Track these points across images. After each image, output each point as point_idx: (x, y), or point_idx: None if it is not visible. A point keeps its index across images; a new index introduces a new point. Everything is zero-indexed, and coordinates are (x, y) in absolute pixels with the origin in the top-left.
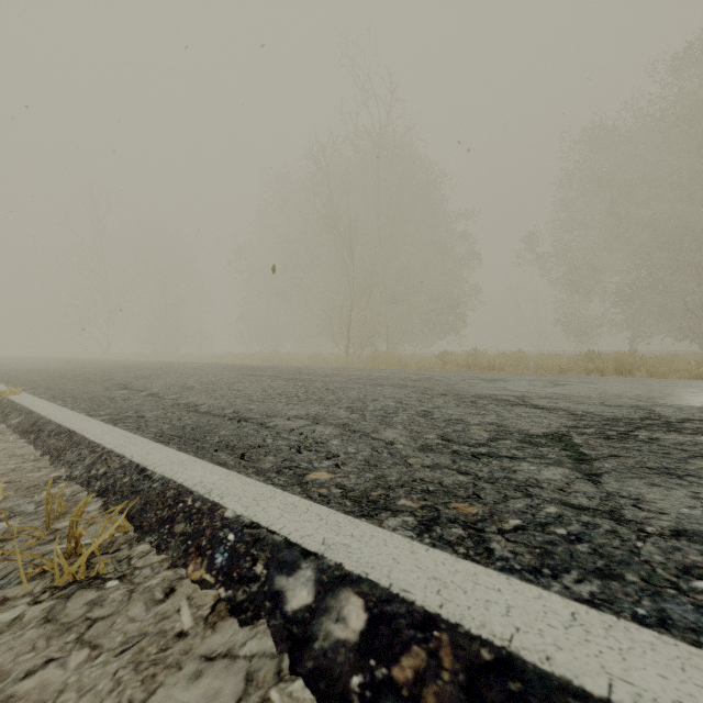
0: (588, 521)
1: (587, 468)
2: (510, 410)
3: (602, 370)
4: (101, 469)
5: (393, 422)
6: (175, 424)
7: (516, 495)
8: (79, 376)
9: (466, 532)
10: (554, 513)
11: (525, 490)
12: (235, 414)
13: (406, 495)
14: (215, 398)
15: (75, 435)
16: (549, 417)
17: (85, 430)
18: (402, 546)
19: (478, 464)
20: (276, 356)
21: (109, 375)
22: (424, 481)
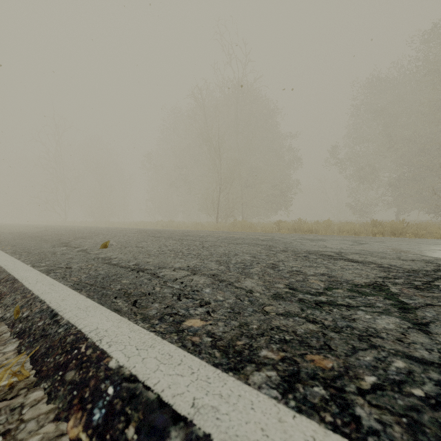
0: (438, 379)
1: (413, 317)
2: (334, 263)
3: (382, 233)
4: (25, 313)
5: (250, 273)
6: (91, 274)
7: (363, 347)
8: (39, 237)
9: (327, 392)
10: (403, 368)
11: (369, 340)
12: (136, 266)
13: (267, 345)
14: (125, 253)
15: (16, 282)
16: (365, 269)
17: (24, 278)
18: (269, 411)
19: (322, 312)
20: (171, 223)
21: (59, 236)
22: (280, 330)
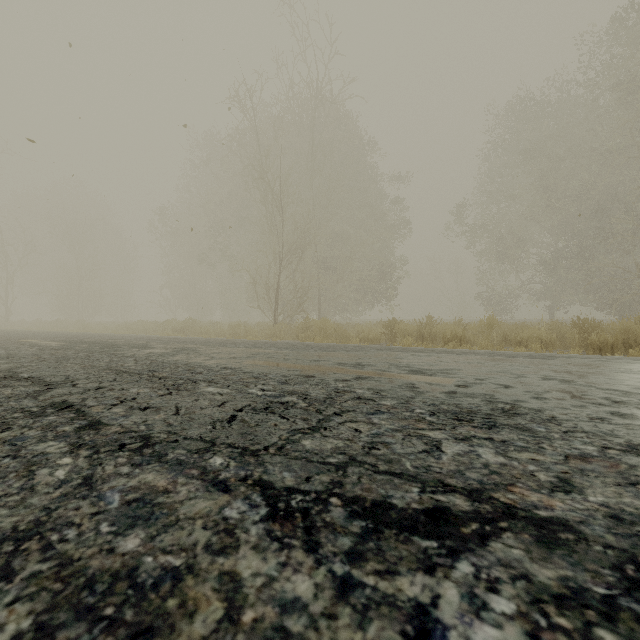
0: None
1: None
2: None
3: (613, 344)
4: None
5: None
6: None
7: None
8: None
9: None
10: None
11: None
12: None
13: None
14: None
15: None
16: None
17: None
18: None
19: None
20: (192, 325)
21: None
22: None
